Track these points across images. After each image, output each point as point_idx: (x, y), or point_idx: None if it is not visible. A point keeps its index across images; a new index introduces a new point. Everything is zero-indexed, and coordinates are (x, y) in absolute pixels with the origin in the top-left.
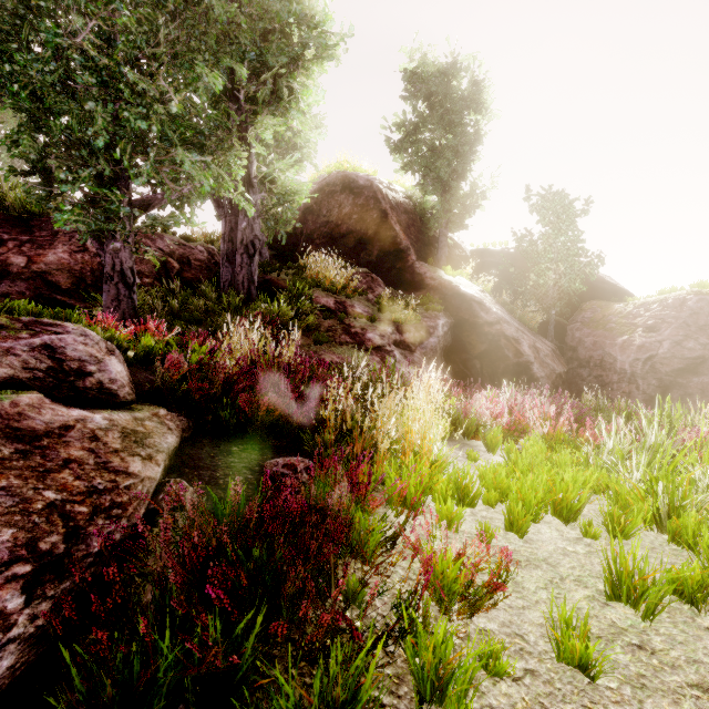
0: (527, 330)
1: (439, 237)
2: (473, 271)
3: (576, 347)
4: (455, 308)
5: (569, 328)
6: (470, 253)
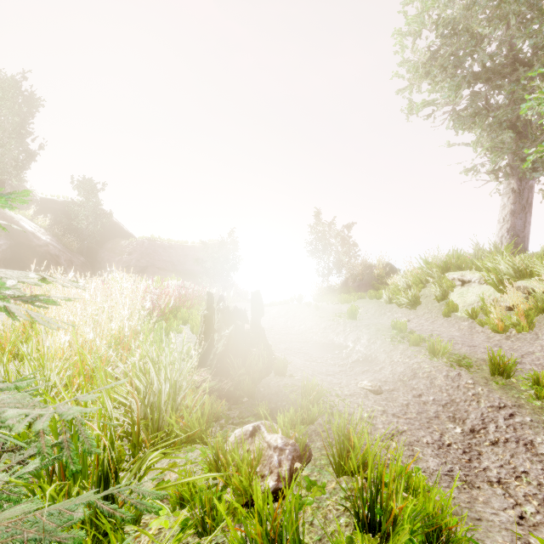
0: (69, 251)
1: (7, 185)
2: (42, 211)
3: (101, 261)
4: (16, 235)
5: (100, 251)
6: (40, 198)
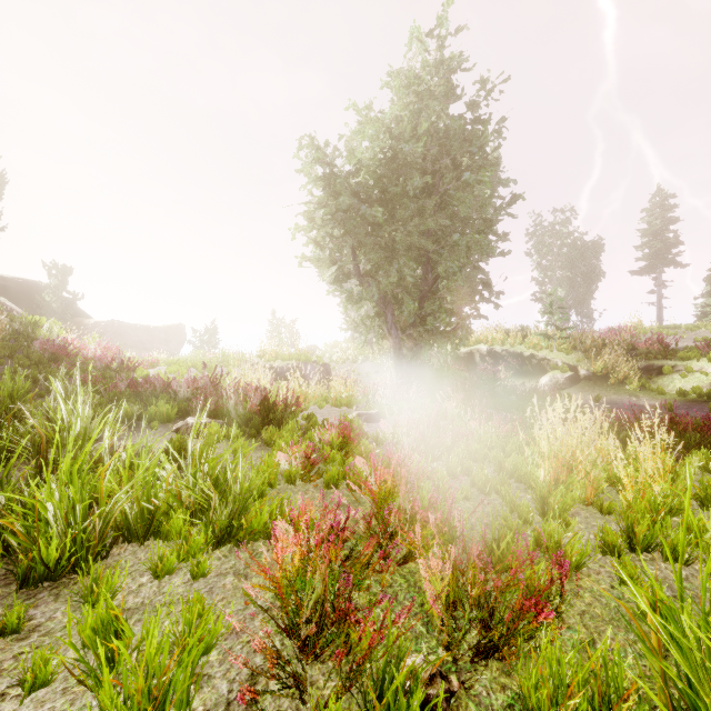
0: None
1: None
2: None
3: None
4: None
5: None
6: None
